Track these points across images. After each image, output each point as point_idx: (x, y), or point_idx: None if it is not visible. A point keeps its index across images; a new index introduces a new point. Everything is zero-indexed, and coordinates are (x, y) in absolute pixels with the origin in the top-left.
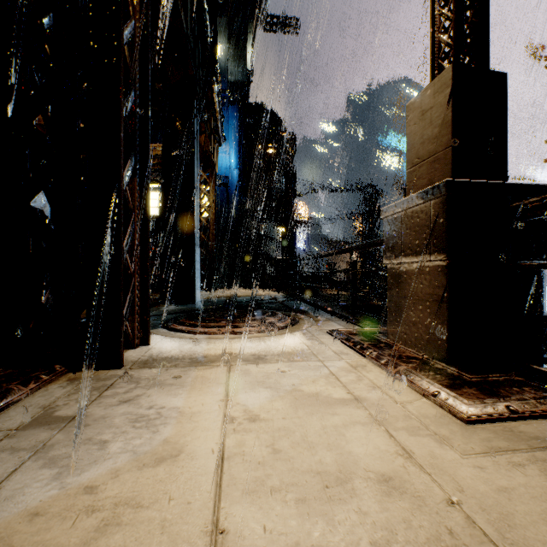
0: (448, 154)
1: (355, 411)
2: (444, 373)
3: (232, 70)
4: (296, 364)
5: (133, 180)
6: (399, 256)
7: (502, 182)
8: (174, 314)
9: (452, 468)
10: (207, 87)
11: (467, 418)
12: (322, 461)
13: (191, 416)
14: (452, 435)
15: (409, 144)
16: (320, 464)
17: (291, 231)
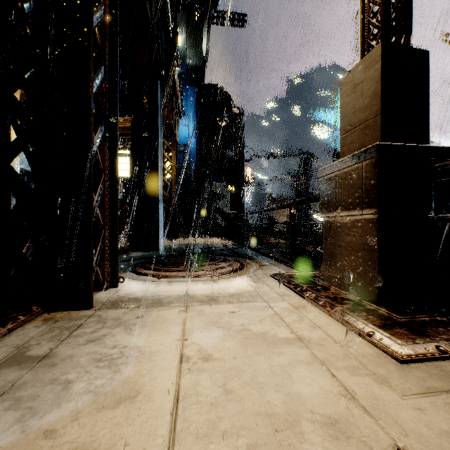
0: (377, 121)
1: (299, 350)
2: (375, 313)
3: (190, 56)
4: (244, 305)
5: (103, 145)
6: (334, 211)
7: (425, 145)
8: (141, 259)
9: (393, 410)
10: (169, 69)
11: (402, 358)
12: (271, 403)
13: (150, 356)
14: (389, 375)
15: (342, 114)
16: (269, 406)
17: (240, 189)
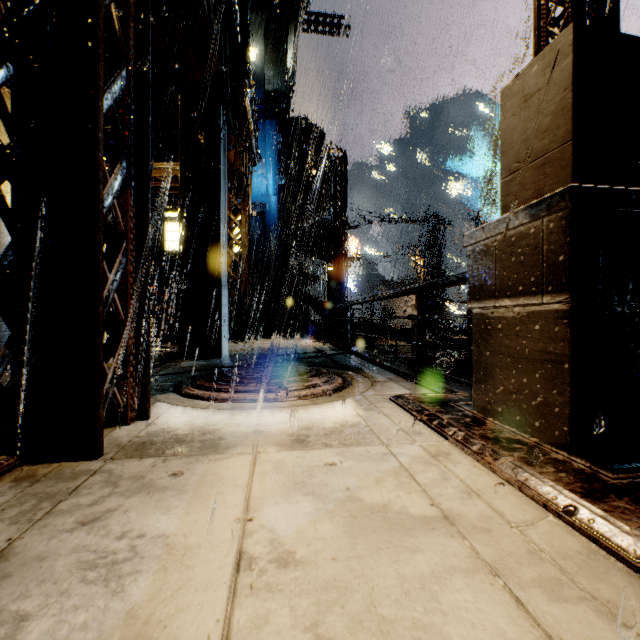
0: (566, 152)
1: (449, 543)
2: (569, 468)
3: (269, 77)
4: (350, 451)
5: (126, 193)
6: (492, 298)
7: None
8: (193, 372)
9: None
10: (237, 91)
11: (638, 562)
12: None
13: (183, 555)
14: (622, 599)
15: (505, 144)
16: None
17: (341, 268)
